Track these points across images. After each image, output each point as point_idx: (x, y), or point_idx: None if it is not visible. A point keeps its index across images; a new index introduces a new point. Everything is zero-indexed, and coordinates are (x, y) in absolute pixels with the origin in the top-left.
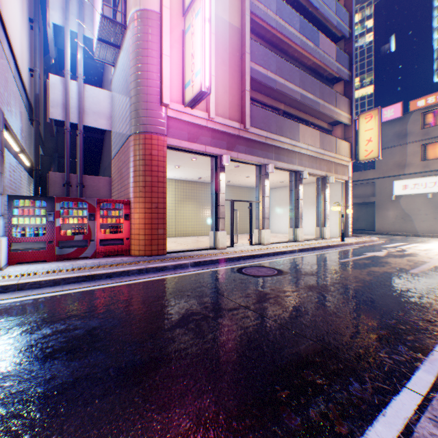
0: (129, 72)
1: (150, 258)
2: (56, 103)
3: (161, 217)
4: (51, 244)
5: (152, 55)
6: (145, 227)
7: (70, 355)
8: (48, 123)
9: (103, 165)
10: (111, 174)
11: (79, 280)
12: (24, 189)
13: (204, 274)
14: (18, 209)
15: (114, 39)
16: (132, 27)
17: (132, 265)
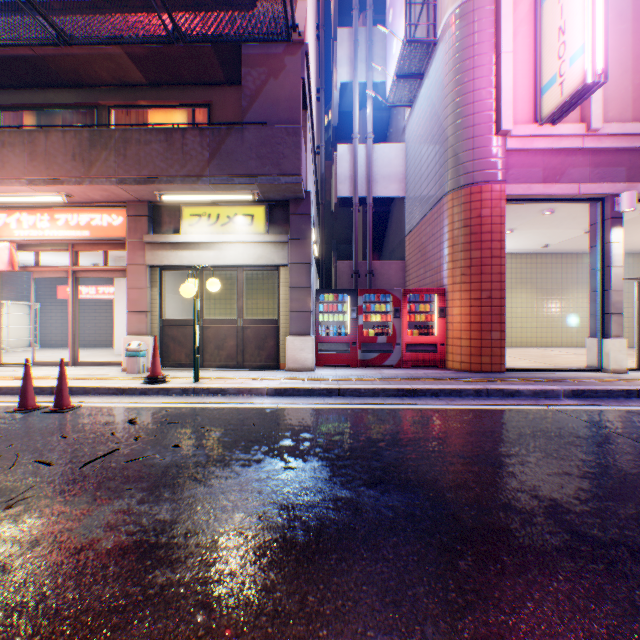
0: (442, 104)
1: (479, 375)
2: (343, 178)
3: (494, 313)
4: (353, 346)
5: (481, 63)
6: (469, 328)
7: (460, 491)
8: (334, 204)
9: (387, 247)
10: (404, 256)
11: (398, 394)
12: (314, 284)
13: (605, 414)
14: (322, 304)
15: (415, 67)
16: (447, 36)
17: (461, 383)
